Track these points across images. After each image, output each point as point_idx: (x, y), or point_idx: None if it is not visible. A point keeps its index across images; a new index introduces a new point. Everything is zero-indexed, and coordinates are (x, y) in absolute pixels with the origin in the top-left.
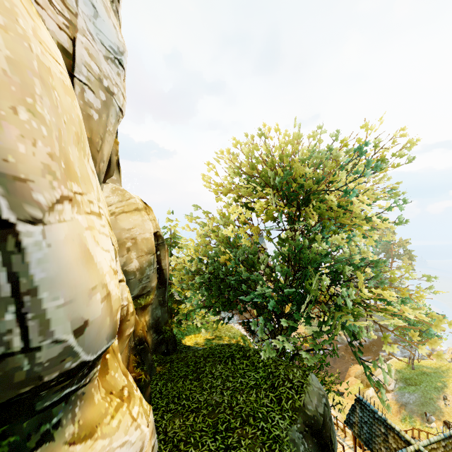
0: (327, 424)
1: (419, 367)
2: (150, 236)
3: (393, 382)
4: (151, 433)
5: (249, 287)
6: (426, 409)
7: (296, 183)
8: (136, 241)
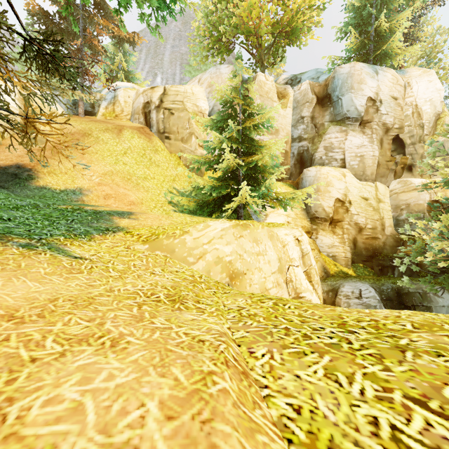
0: (410, 298)
1: None
2: (423, 203)
3: None
4: (344, 249)
5: None
6: None
7: None
8: (410, 206)
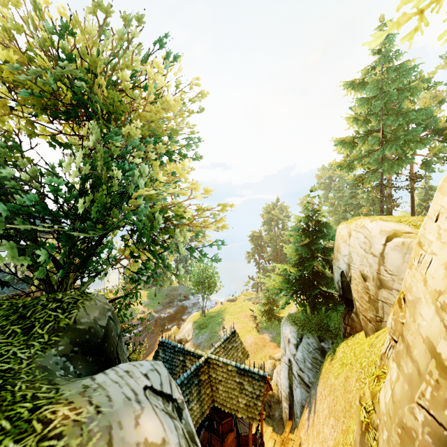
0: (112, 338)
1: (209, 314)
2: None
3: (191, 332)
4: None
5: (0, 216)
6: (213, 341)
7: (80, 54)
8: None
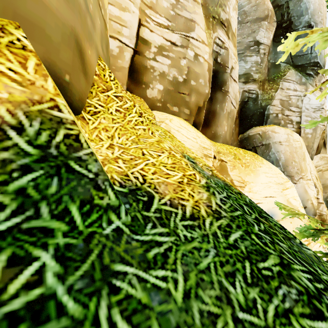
0: None
1: None
2: None
3: None
4: None
5: None
6: None
7: None
8: None
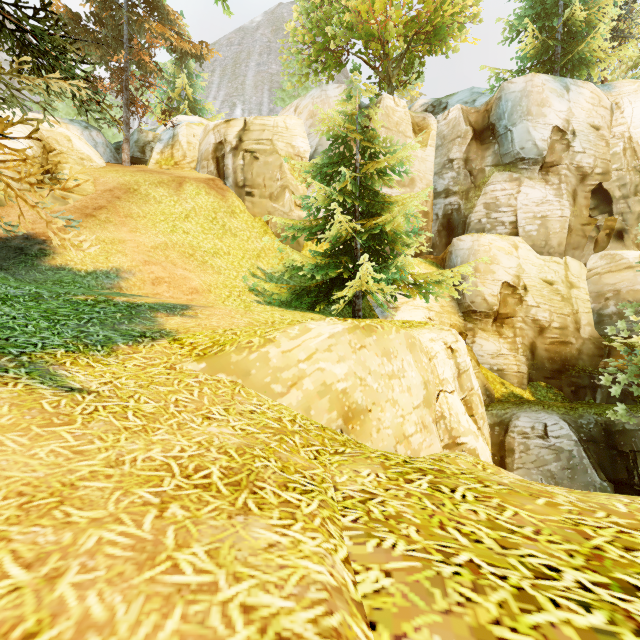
0: (628, 440)
1: None
2: None
3: None
4: (517, 359)
5: None
6: None
7: None
8: (621, 293)
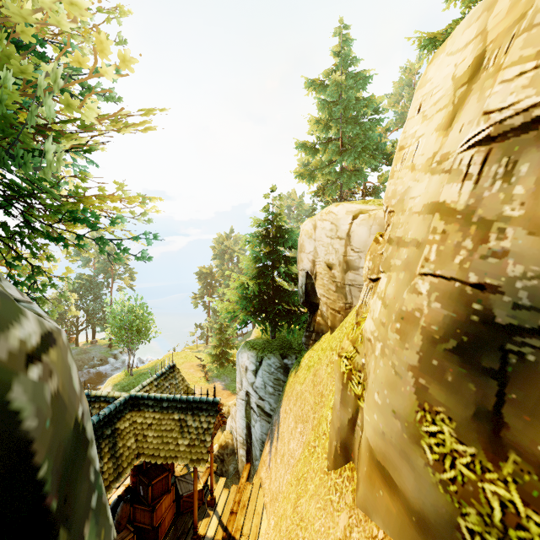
0: None
1: (138, 372)
2: None
3: None
4: None
5: None
6: None
7: None
8: None
